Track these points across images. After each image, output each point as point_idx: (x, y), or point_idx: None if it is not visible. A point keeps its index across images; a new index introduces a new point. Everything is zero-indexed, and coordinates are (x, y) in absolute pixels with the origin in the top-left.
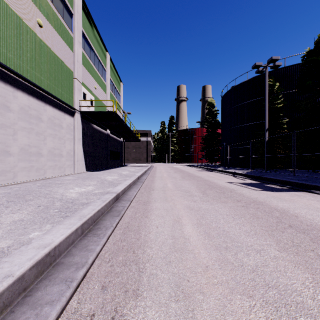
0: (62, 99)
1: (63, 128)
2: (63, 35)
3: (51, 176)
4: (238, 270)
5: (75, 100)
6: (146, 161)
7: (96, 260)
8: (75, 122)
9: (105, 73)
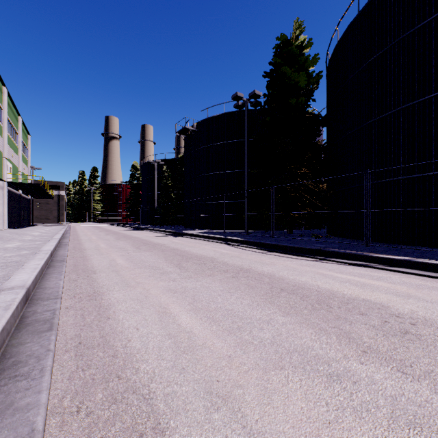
0: None
1: None
2: None
3: None
4: (95, 234)
5: (4, 174)
6: (58, 221)
7: (71, 235)
8: (4, 190)
9: (17, 136)
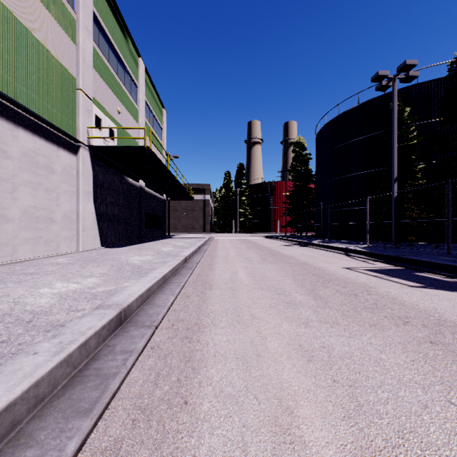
0: (52, 122)
1: (56, 173)
2: (56, 11)
3: (28, 257)
4: None
5: (79, 127)
6: (203, 231)
7: None
8: (79, 163)
9: (136, 91)
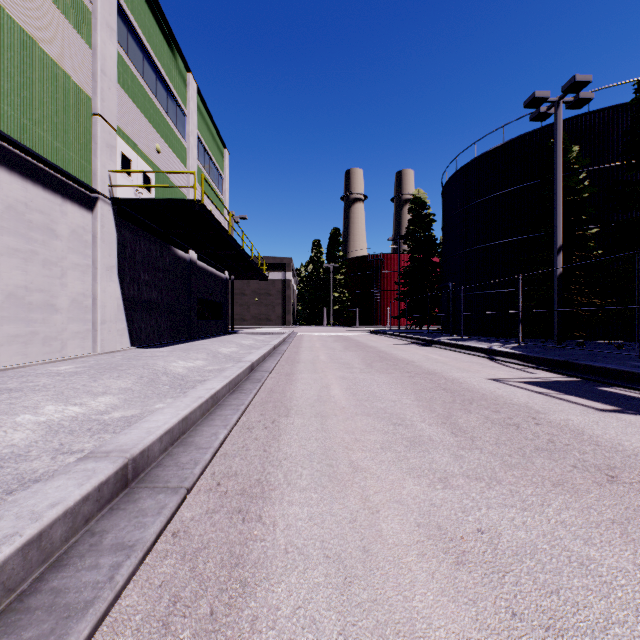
0: (55, 162)
1: (60, 238)
2: None
3: (16, 362)
4: None
5: (96, 170)
6: (282, 323)
7: None
8: (96, 224)
9: (184, 122)
